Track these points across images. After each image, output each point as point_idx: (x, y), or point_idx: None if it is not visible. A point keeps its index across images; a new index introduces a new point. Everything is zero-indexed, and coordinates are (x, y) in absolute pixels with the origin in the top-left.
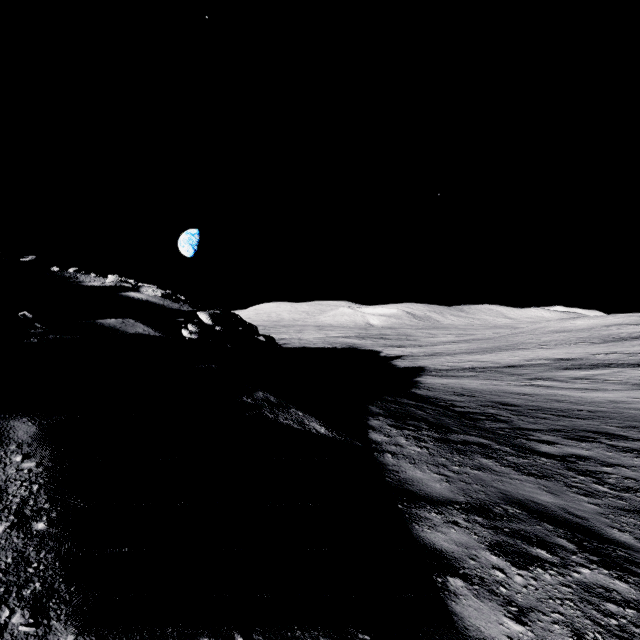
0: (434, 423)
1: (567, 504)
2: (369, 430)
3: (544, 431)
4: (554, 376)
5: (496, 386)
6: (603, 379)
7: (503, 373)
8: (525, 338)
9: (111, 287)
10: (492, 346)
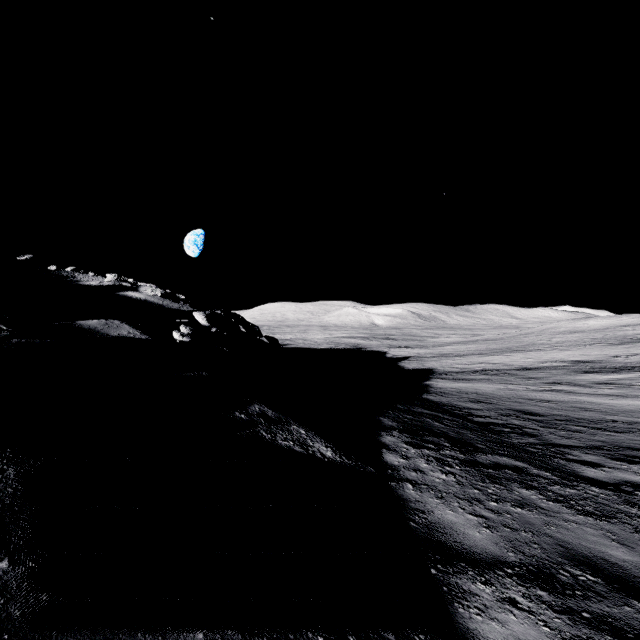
0: (456, 439)
1: None
2: (383, 450)
3: (582, 448)
4: (574, 380)
5: (513, 391)
6: (629, 384)
7: (518, 376)
8: (536, 339)
9: (109, 286)
10: (502, 347)
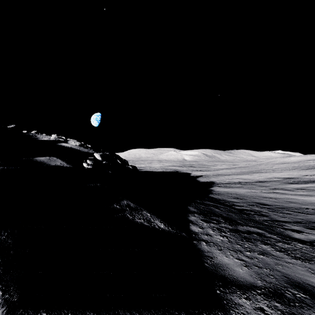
0: (227, 218)
1: None
2: (190, 223)
3: (291, 223)
4: (285, 187)
5: (254, 193)
6: (313, 189)
7: (256, 185)
8: (265, 166)
9: (53, 140)
10: (248, 171)
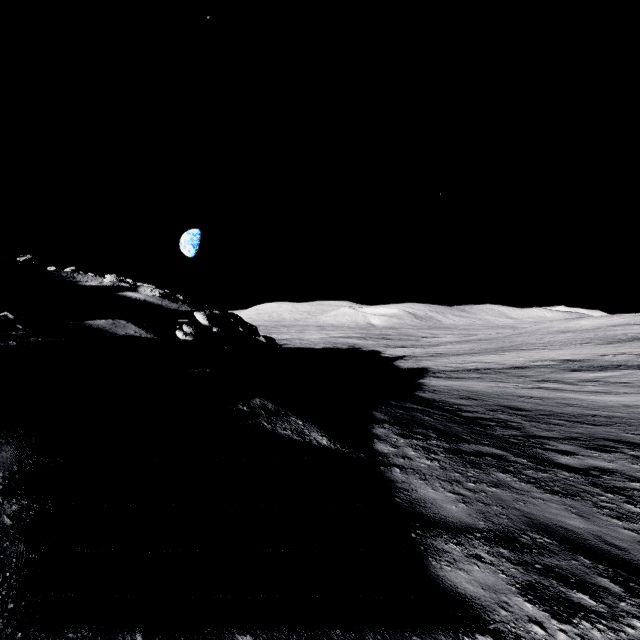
0: (443, 431)
1: (601, 530)
2: (374, 440)
3: (560, 439)
4: (562, 378)
5: (503, 389)
6: (614, 381)
7: (509, 375)
8: (529, 338)
9: (108, 287)
10: (495, 347)
